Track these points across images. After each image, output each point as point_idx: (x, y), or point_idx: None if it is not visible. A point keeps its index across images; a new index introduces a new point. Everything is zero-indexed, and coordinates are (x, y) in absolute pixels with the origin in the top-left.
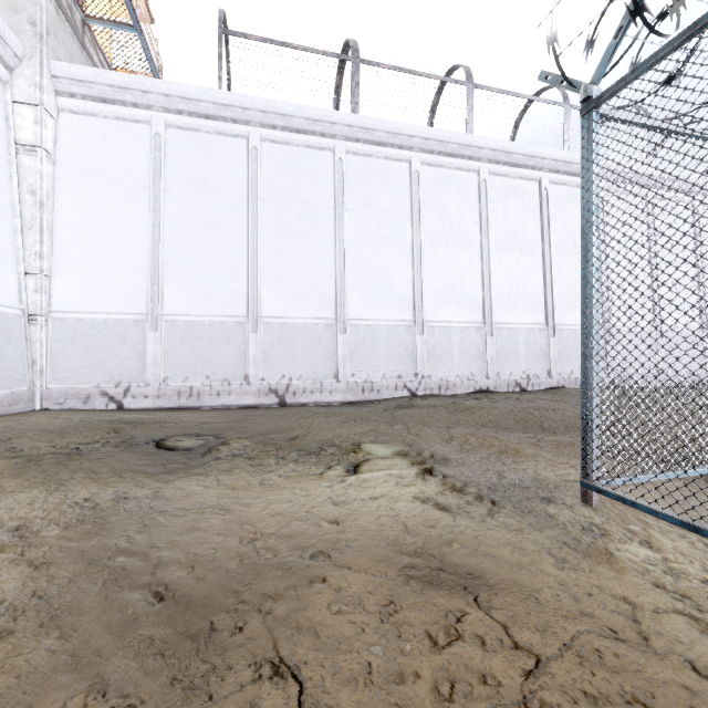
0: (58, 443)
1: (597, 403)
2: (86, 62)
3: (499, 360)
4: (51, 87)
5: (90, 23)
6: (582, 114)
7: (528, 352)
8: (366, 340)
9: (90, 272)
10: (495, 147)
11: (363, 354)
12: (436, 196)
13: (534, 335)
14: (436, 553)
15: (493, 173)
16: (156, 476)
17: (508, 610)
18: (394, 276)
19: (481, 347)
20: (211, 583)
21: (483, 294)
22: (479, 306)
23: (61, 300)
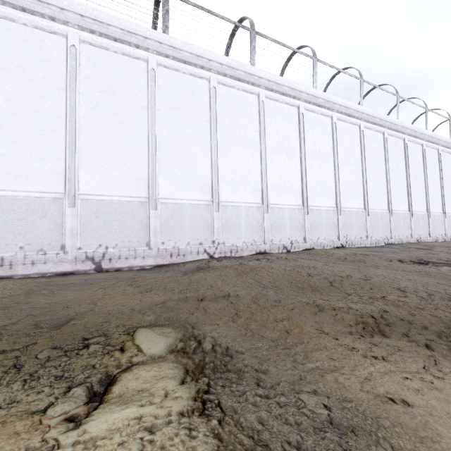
0: None
1: None
2: None
3: (272, 230)
4: None
5: None
6: None
7: (291, 224)
8: (174, 215)
9: None
10: (269, 78)
11: (171, 226)
12: (229, 108)
13: (295, 213)
14: None
15: (269, 97)
16: None
17: None
18: (197, 165)
19: (261, 221)
20: None
21: (262, 183)
22: (259, 192)
23: None
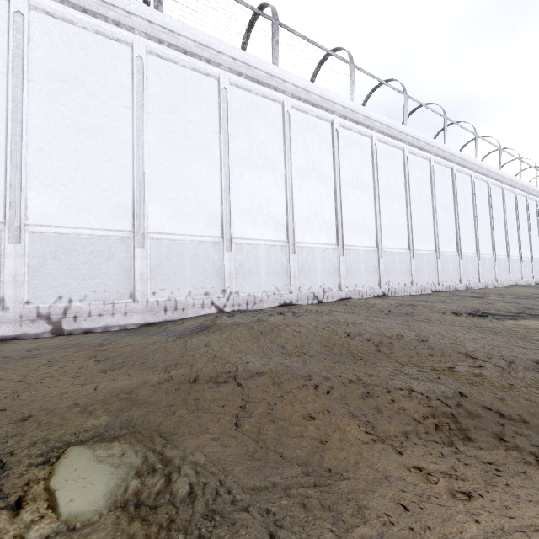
0: None
1: None
2: None
3: (300, 275)
4: None
5: None
6: None
7: (323, 268)
8: (170, 255)
9: None
10: (297, 83)
11: (166, 271)
12: (244, 118)
13: (328, 254)
14: None
15: (296, 107)
16: None
17: None
18: (201, 190)
19: (285, 264)
20: None
21: (287, 216)
22: (283, 227)
23: None
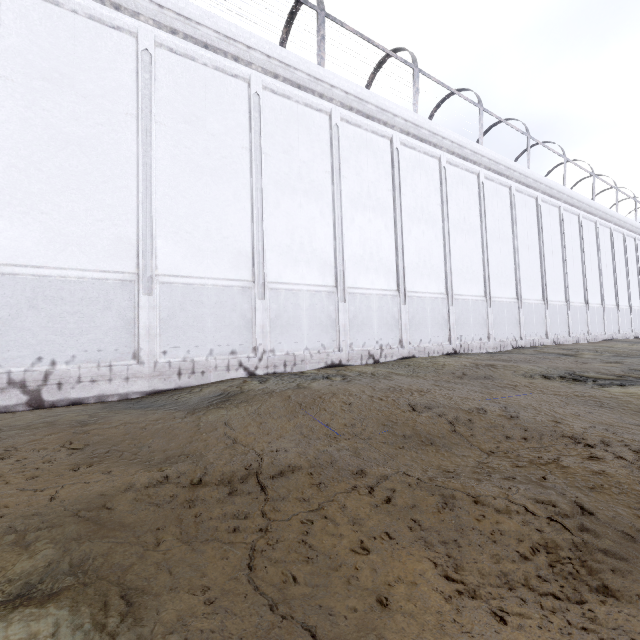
0: None
1: None
2: None
3: (352, 329)
4: None
5: None
6: None
7: (381, 320)
8: (185, 304)
9: None
10: (347, 90)
11: (180, 323)
12: (282, 131)
13: (387, 302)
14: None
15: (346, 120)
16: None
17: None
18: (227, 221)
19: (333, 315)
20: None
21: (336, 254)
22: (331, 268)
23: None
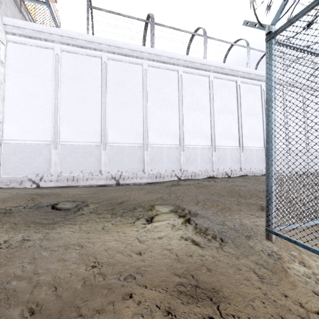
0: (0, 206)
1: (274, 188)
2: (22, 19)
3: (218, 163)
4: (3, 30)
5: (24, 0)
6: (266, 40)
7: (231, 159)
8: (157, 153)
9: (23, 120)
10: (216, 65)
11: (156, 160)
12: (190, 87)
13: (234, 151)
14: (194, 274)
15: (216, 77)
16: (48, 225)
17: (237, 316)
18: (170, 124)
19: (210, 157)
20: (64, 300)
21: (211, 133)
22: (209, 138)
23: (8, 134)
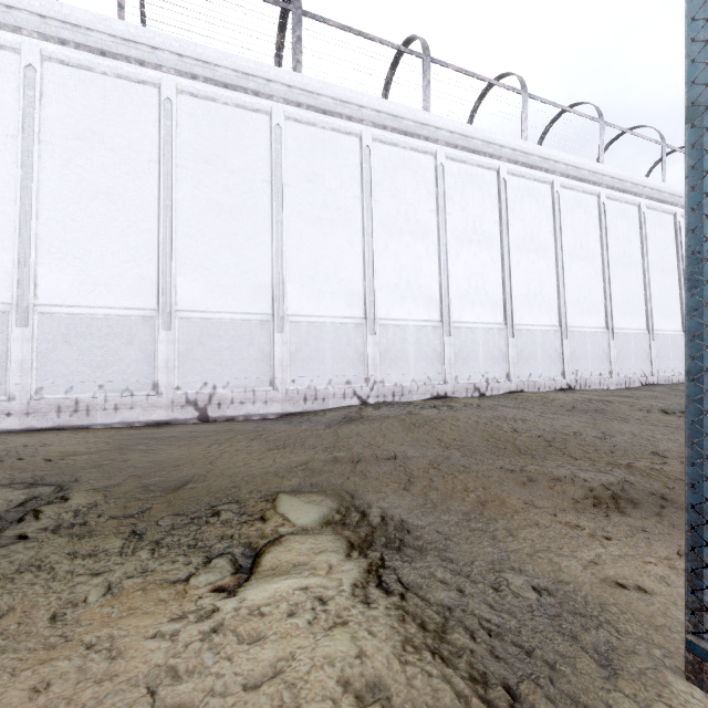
0: None
1: None
2: None
3: (457, 362)
4: None
5: None
6: None
7: (487, 353)
8: (309, 339)
9: None
10: (453, 129)
11: (305, 356)
12: (390, 178)
13: (493, 336)
14: None
15: (451, 157)
16: None
17: None
18: (342, 265)
19: (439, 349)
20: None
21: (441, 290)
22: (436, 303)
23: None
